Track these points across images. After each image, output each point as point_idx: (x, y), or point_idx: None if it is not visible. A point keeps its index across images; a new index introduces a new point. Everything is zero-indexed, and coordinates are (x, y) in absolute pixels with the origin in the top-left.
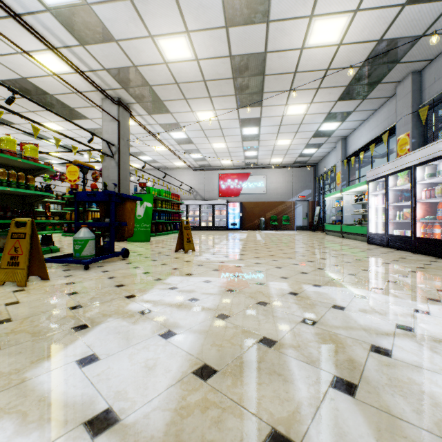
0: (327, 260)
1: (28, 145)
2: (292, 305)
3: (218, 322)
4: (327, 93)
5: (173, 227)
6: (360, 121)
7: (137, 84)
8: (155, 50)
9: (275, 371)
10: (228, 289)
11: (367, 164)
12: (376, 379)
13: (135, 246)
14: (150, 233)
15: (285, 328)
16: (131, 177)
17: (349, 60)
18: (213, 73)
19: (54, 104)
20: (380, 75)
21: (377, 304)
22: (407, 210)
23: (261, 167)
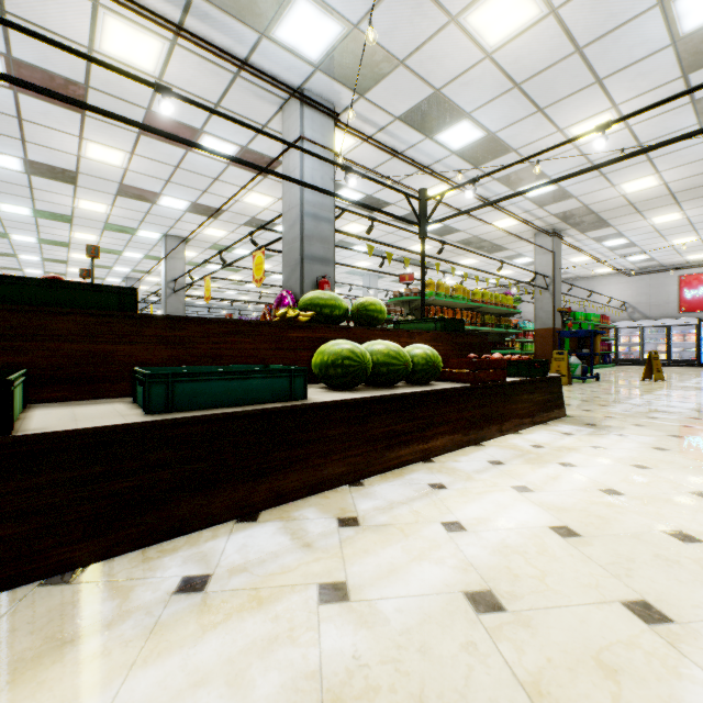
0: None
1: (508, 297)
2: None
3: None
4: None
5: None
6: None
7: (579, 216)
8: (614, 191)
9: None
10: None
11: None
12: None
13: None
14: None
15: None
16: None
17: None
18: (686, 186)
19: (484, 246)
20: None
21: None
22: None
23: None
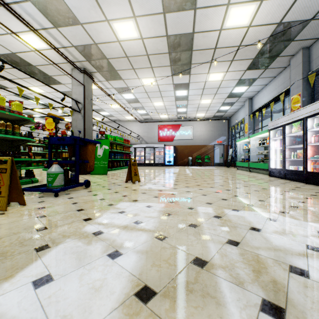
0: (240, 188)
1: (14, 102)
2: (217, 227)
3: (157, 242)
4: (239, 64)
5: (124, 164)
6: (263, 85)
7: (97, 57)
8: (110, 31)
9: (209, 293)
10: (166, 212)
11: (267, 118)
12: (301, 302)
13: (95, 178)
14: (108, 168)
15: (214, 248)
16: (94, 127)
17: (255, 39)
18: (154, 49)
19: (37, 73)
20: (278, 50)
21: (286, 227)
22: (300, 151)
23: (189, 120)
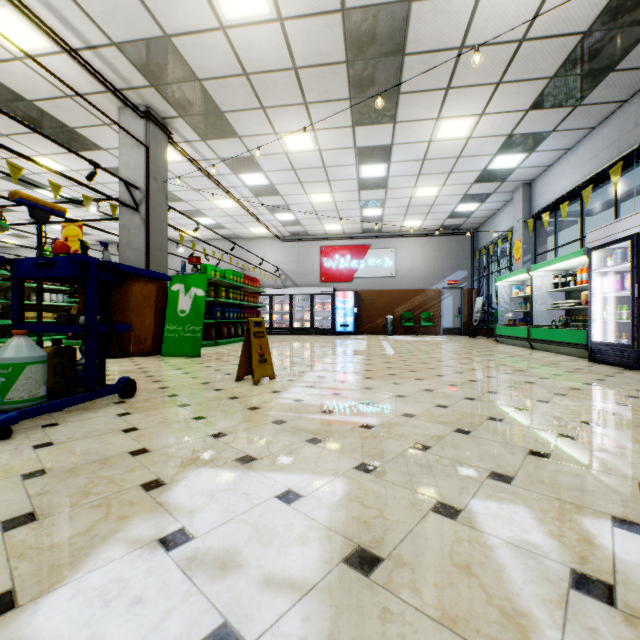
0: (553, 404)
1: None
2: None
3: None
4: (513, 94)
5: None
6: (561, 150)
7: (175, 77)
8: None
9: None
10: (354, 545)
11: (564, 228)
12: None
13: (167, 367)
14: (207, 341)
15: None
16: (179, 249)
17: (566, 17)
18: (311, 51)
19: (40, 121)
20: (617, 53)
21: None
22: None
23: (387, 235)
